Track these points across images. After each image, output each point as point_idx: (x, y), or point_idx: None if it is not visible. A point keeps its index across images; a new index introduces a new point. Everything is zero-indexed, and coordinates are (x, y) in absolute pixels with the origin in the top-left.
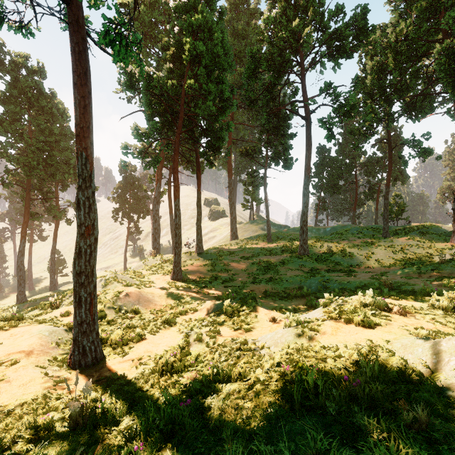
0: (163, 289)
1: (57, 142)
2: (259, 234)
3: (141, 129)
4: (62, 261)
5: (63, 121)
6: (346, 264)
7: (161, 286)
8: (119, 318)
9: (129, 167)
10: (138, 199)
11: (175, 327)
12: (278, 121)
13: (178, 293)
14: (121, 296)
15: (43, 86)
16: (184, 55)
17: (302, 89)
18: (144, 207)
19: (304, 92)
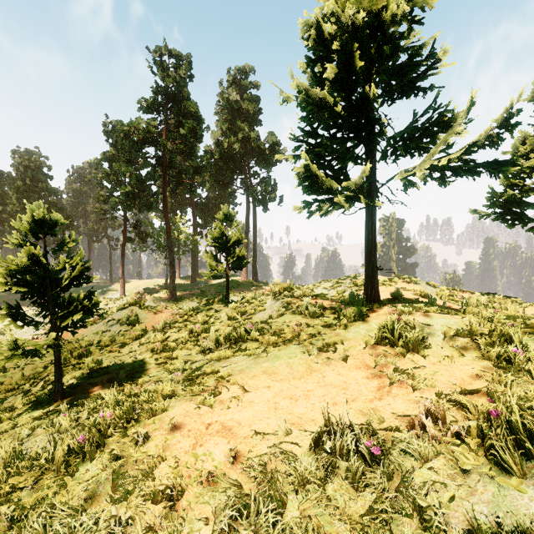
0: None
1: None
2: None
3: None
4: None
5: None
6: None
7: None
8: None
9: None
10: None
11: None
12: None
13: None
14: None
15: None
16: None
17: None
18: None
19: None
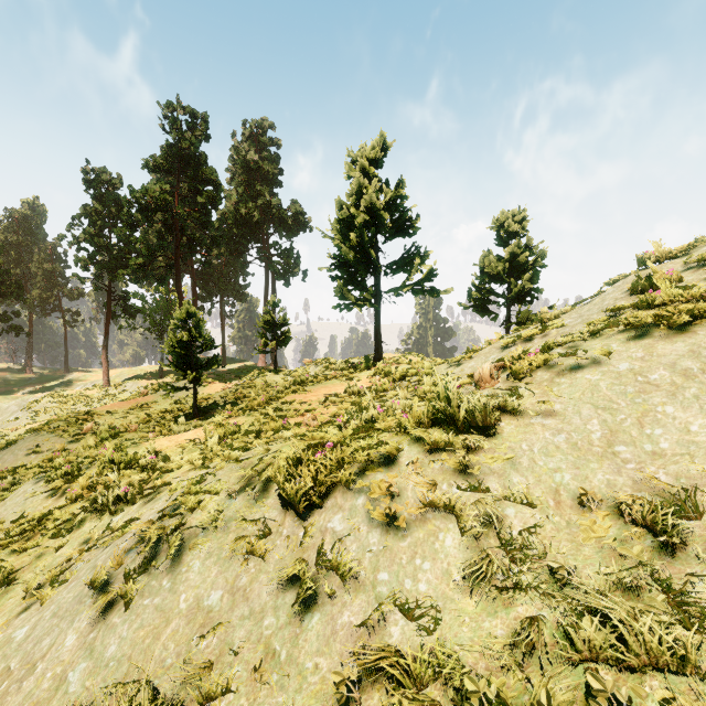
0: None
1: None
2: None
3: None
4: None
5: None
6: None
7: None
8: None
9: None
10: None
11: None
12: None
13: None
14: None
15: None
16: None
17: None
18: None
19: None
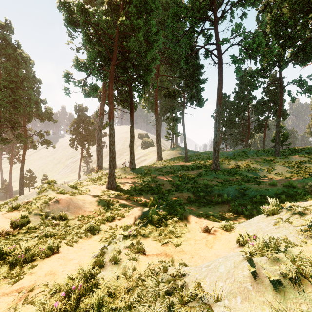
0: (96, 196)
1: (22, 83)
2: (178, 156)
3: (80, 60)
4: (33, 177)
5: (27, 67)
6: (252, 176)
7: (94, 194)
8: (43, 225)
9: (82, 107)
10: (88, 131)
11: (98, 235)
12: (193, 70)
13: (109, 200)
14: (50, 202)
15: (9, 37)
16: (118, 3)
17: (215, 33)
18: (93, 137)
19: (217, 36)
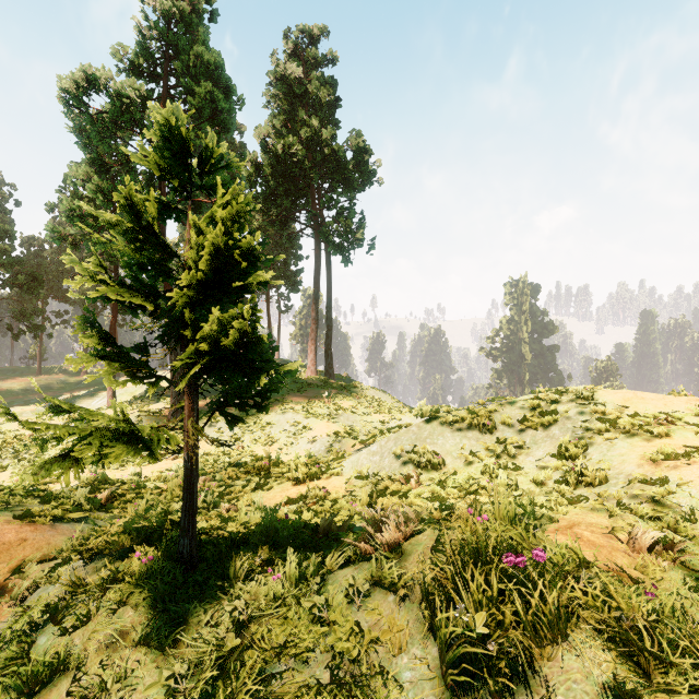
0: None
1: None
2: None
3: None
4: None
5: None
6: (28, 394)
7: None
8: None
9: None
10: None
11: None
12: None
13: None
14: None
15: None
16: None
17: None
18: None
19: None
